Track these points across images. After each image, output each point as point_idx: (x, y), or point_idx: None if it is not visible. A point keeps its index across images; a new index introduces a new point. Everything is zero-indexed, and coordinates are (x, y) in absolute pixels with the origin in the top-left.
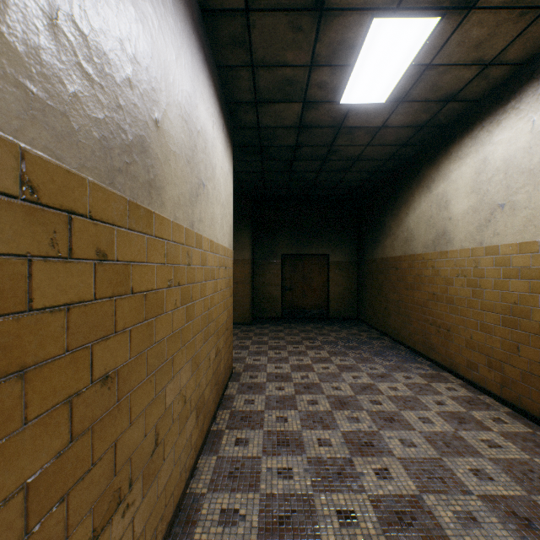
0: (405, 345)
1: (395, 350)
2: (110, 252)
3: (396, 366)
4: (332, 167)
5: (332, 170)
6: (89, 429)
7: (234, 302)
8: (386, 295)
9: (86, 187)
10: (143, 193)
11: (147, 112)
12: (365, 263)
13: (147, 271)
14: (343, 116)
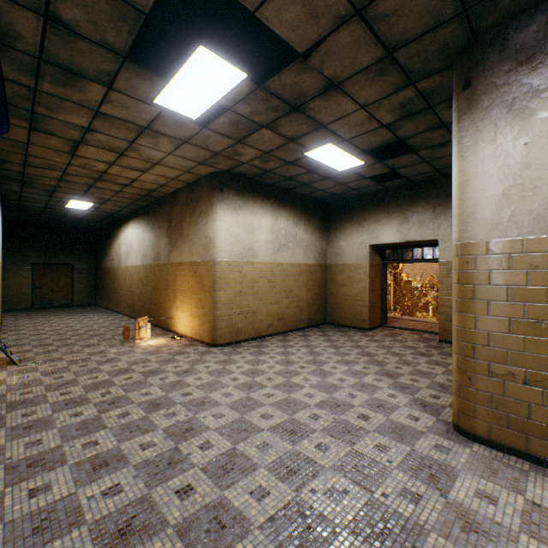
0: (112, 310)
1: (105, 312)
2: None
3: (100, 315)
4: (70, 218)
5: (70, 219)
6: None
7: None
8: (106, 287)
9: None
10: None
11: None
12: (99, 270)
13: None
14: (69, 209)
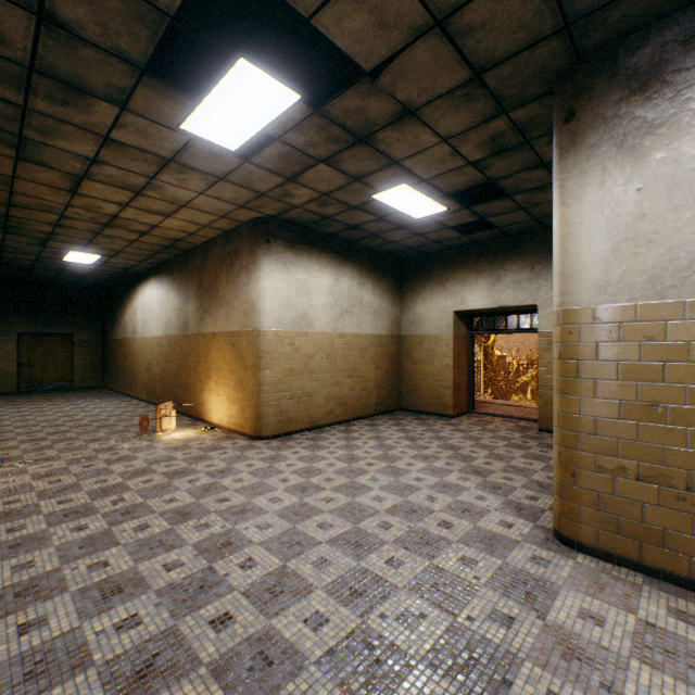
0: (125, 394)
1: (116, 396)
2: None
3: (109, 401)
4: (69, 275)
5: (69, 276)
6: None
7: None
8: (118, 365)
9: None
10: None
11: None
12: (108, 342)
13: None
14: (68, 263)
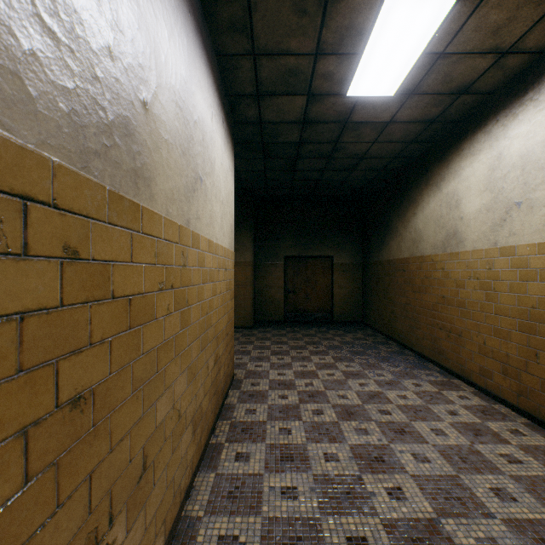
0: (413, 350)
1: (402, 355)
2: (84, 249)
3: (405, 373)
4: (337, 165)
5: (336, 168)
6: (52, 463)
7: (235, 305)
8: (392, 298)
9: (49, 169)
10: (128, 183)
11: (132, 90)
12: (371, 265)
13: (132, 272)
14: (350, 111)
